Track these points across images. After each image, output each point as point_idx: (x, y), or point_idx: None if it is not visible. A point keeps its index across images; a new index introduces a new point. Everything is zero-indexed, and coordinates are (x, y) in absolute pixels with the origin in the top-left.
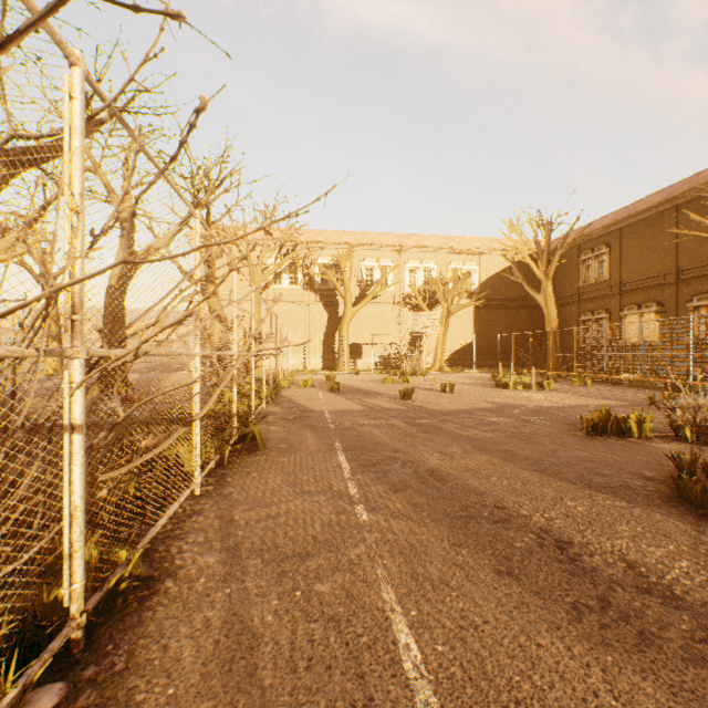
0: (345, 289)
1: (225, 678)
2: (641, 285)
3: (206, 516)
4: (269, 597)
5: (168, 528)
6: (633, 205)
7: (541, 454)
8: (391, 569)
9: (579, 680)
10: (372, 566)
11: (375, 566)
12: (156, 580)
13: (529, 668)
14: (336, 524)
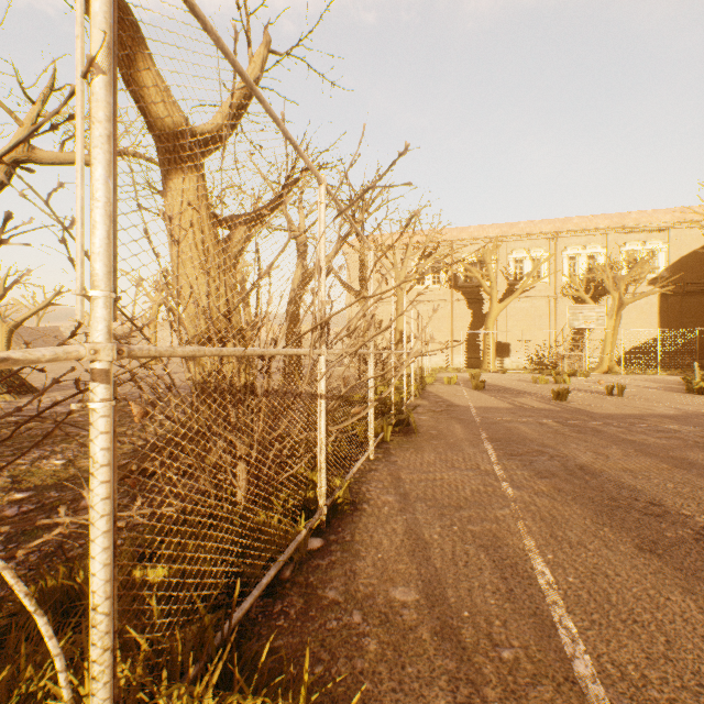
0: (490, 285)
1: (410, 557)
2: None
3: (380, 472)
4: (433, 526)
5: (356, 476)
6: None
7: None
8: (531, 528)
9: (702, 626)
10: (514, 523)
11: (517, 524)
12: (356, 503)
13: (652, 608)
14: (484, 493)
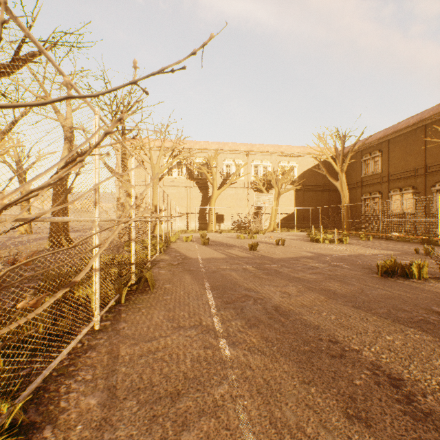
0: (213, 178)
1: None
2: (401, 176)
3: (98, 351)
4: None
5: (64, 364)
6: (396, 125)
7: (353, 292)
8: (251, 412)
9: None
10: (234, 409)
11: (237, 409)
12: (36, 428)
13: None
14: (204, 360)
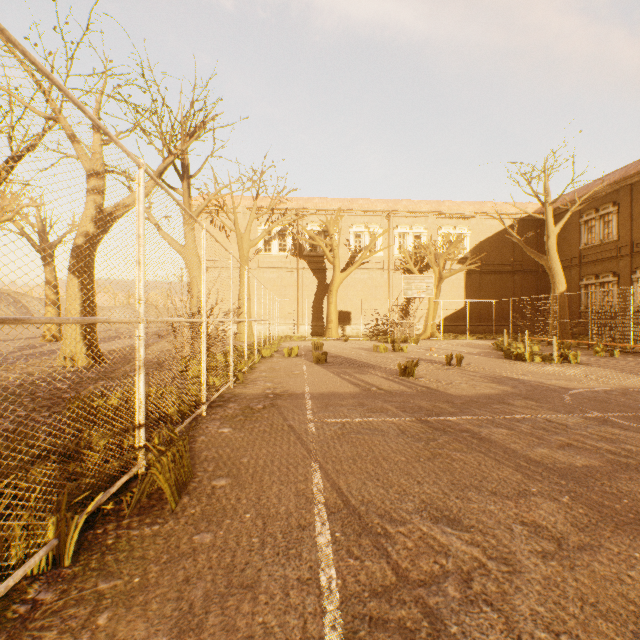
0: (334, 254)
1: None
2: None
3: None
4: None
5: None
6: None
7: None
8: None
9: None
10: None
11: None
12: None
13: None
14: None
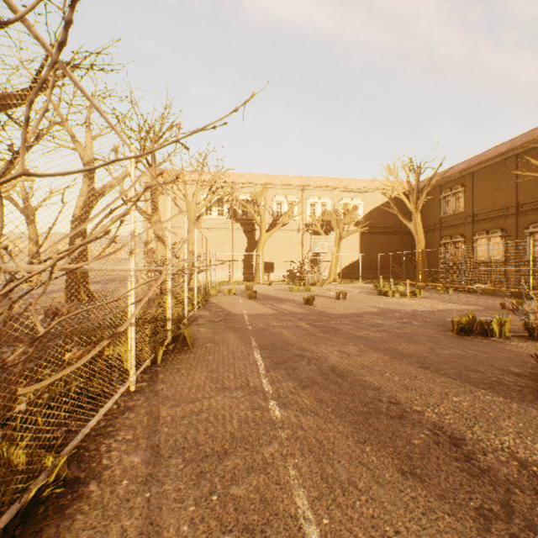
0: (261, 219)
1: None
2: (488, 216)
3: (137, 412)
4: (186, 503)
5: (101, 425)
6: (482, 154)
7: (422, 352)
8: (302, 469)
9: None
10: (284, 466)
11: (287, 466)
12: (81, 482)
13: None
14: (252, 421)
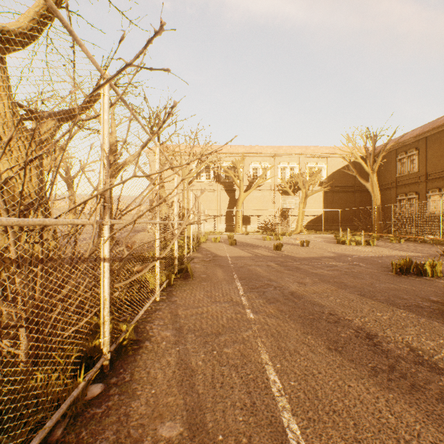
0: (240, 181)
1: (179, 388)
2: (441, 175)
3: (163, 311)
4: (199, 353)
5: (144, 317)
6: (435, 121)
7: (363, 285)
8: (266, 343)
9: (371, 404)
10: (255, 341)
11: (257, 342)
12: (140, 341)
13: (342, 396)
14: (235, 319)
